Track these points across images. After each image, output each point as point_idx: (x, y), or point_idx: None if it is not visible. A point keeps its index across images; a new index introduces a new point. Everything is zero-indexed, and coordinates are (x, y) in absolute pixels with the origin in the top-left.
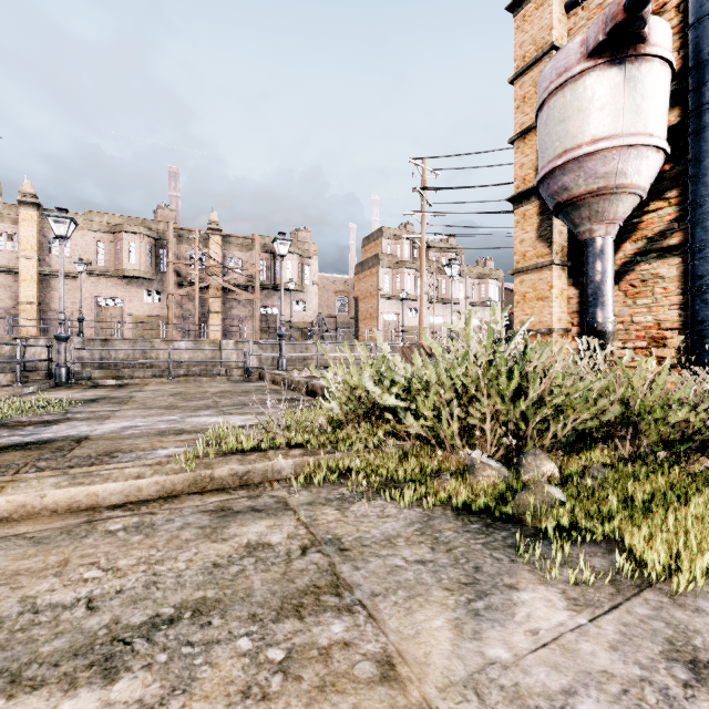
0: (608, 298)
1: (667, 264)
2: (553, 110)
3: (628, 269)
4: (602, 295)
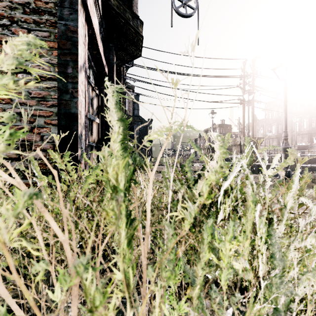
0: None
1: None
2: None
3: None
4: None
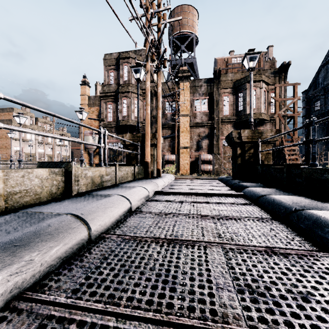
0: (92, 159)
1: (98, 156)
2: (86, 137)
3: (95, 155)
4: (91, 159)
